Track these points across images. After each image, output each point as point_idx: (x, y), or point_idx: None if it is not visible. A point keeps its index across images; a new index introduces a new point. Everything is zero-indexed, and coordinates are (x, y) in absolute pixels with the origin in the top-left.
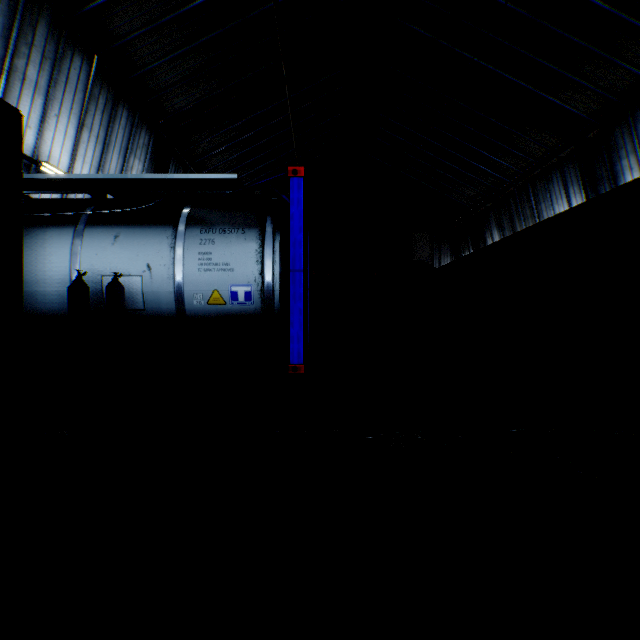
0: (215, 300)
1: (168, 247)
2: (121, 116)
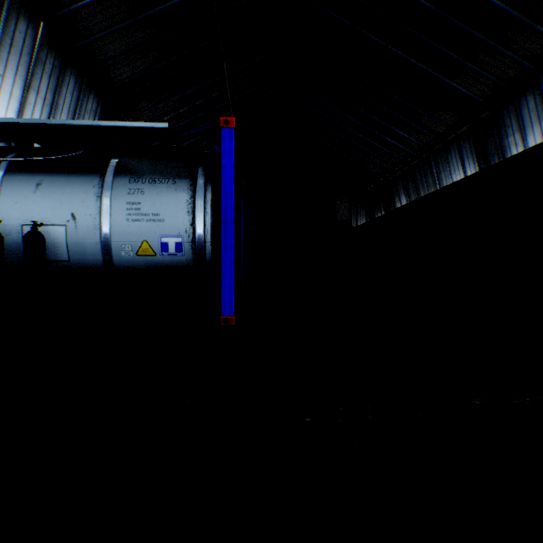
0: (144, 251)
1: (95, 196)
2: (69, 82)
